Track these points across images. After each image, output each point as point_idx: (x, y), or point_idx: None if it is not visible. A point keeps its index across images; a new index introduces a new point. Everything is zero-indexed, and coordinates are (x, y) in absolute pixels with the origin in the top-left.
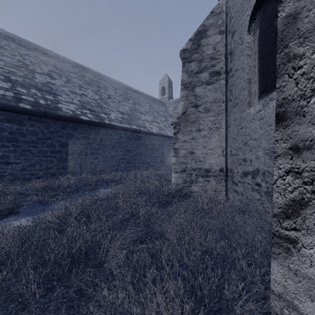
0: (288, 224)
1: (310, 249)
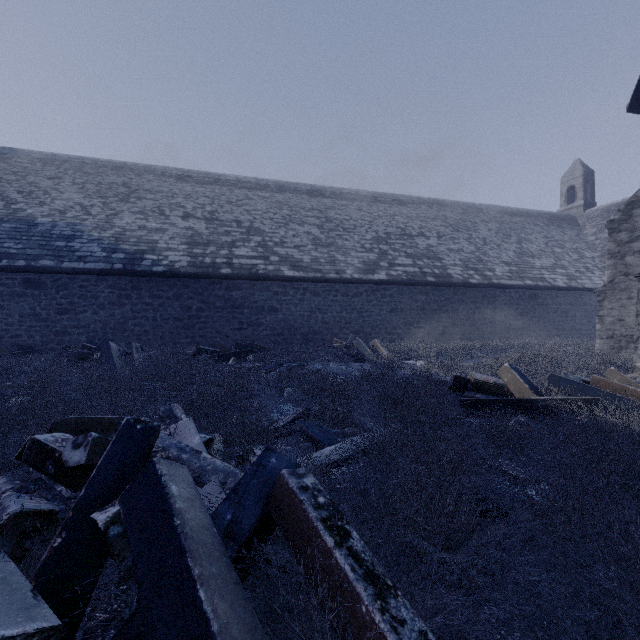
0: (636, 343)
1: (639, 347)
